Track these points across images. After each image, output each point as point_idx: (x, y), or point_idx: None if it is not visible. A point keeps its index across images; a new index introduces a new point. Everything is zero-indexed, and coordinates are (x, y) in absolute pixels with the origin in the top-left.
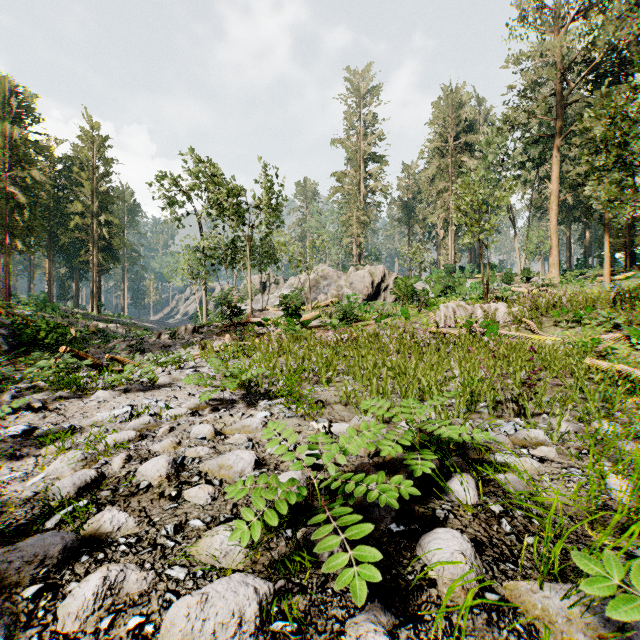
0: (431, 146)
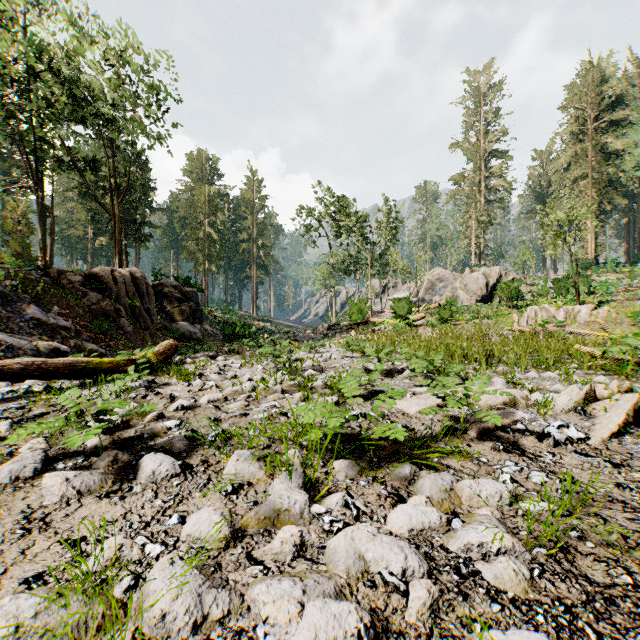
0: (563, 133)
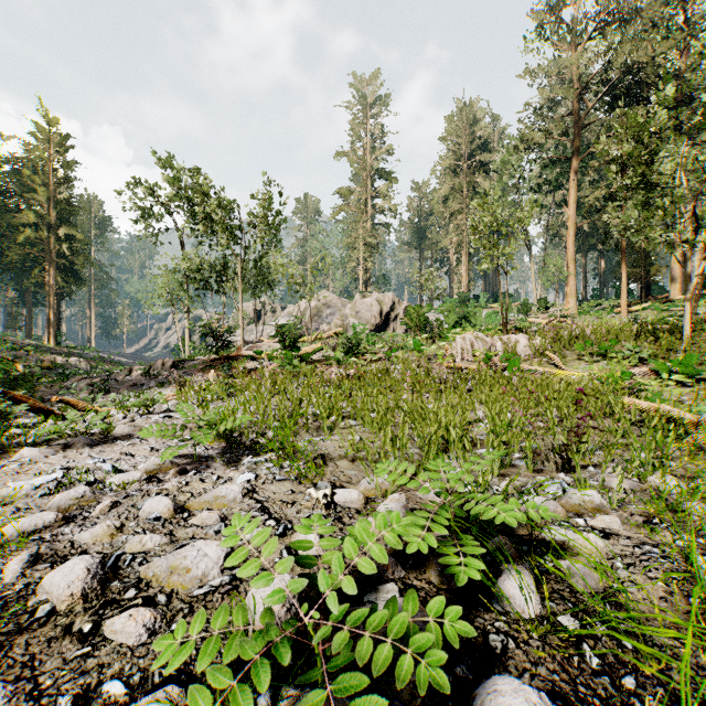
0: (444, 164)
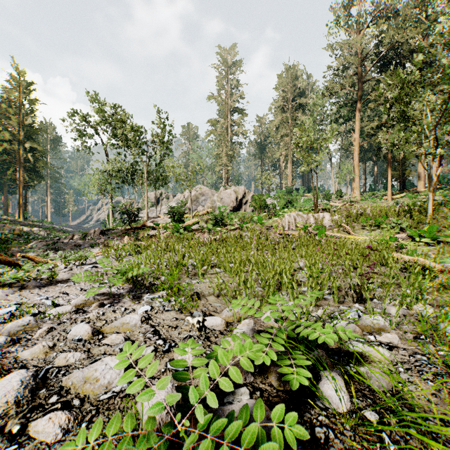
0: (276, 104)
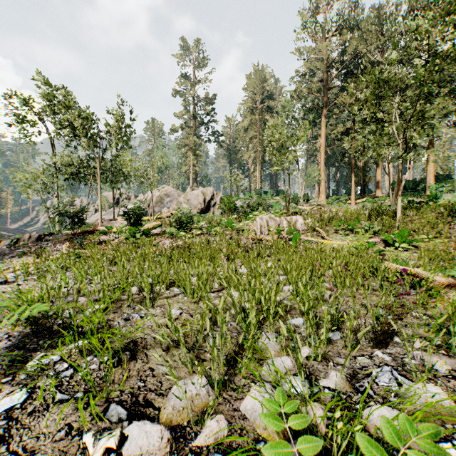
0: (245, 105)
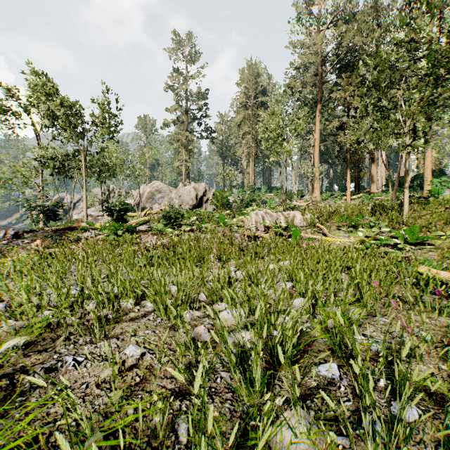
0: (238, 100)
